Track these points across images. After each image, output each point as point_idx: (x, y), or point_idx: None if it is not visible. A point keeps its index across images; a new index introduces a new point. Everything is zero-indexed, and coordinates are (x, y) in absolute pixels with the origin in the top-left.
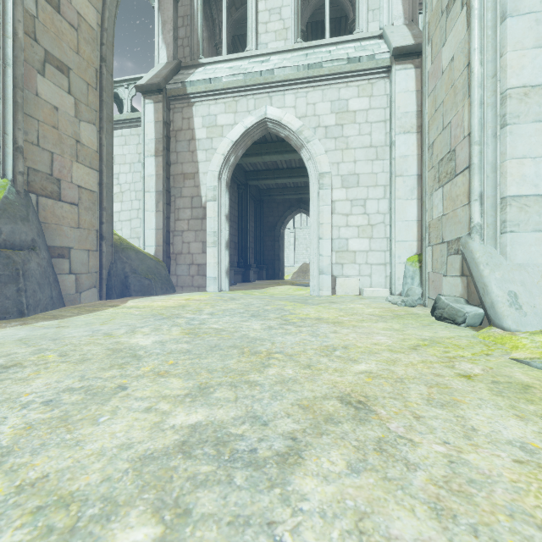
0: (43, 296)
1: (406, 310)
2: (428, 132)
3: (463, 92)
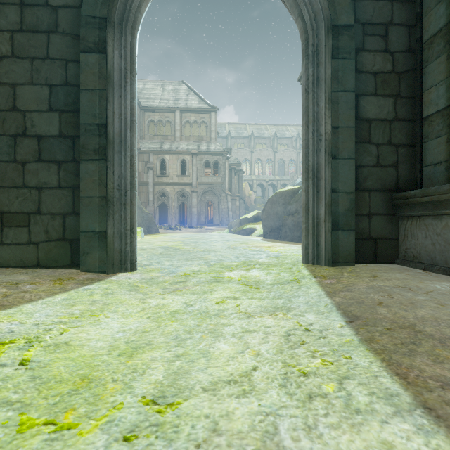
0: (292, 235)
1: None
2: None
3: None
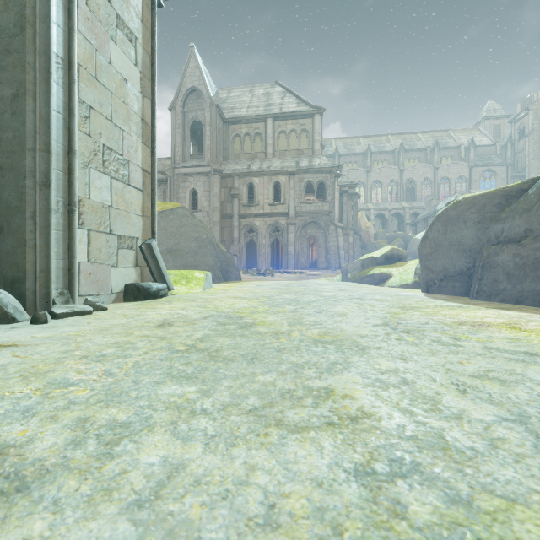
0: (516, 288)
1: (136, 304)
2: (80, 79)
3: (138, 131)
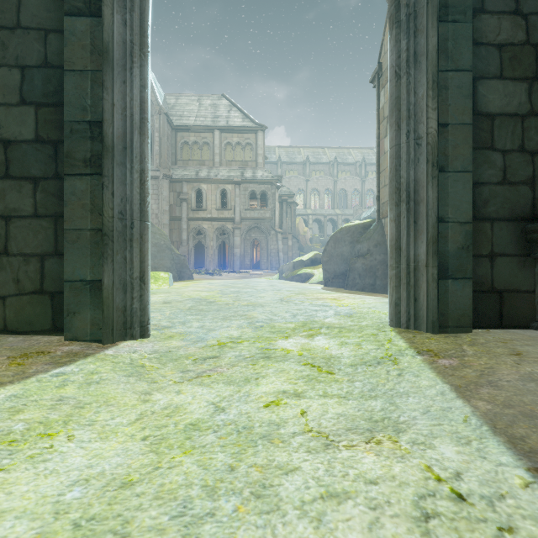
0: (362, 282)
1: None
2: None
3: None
